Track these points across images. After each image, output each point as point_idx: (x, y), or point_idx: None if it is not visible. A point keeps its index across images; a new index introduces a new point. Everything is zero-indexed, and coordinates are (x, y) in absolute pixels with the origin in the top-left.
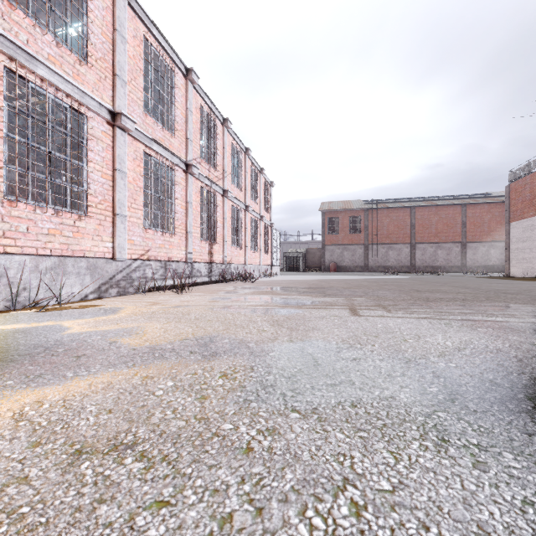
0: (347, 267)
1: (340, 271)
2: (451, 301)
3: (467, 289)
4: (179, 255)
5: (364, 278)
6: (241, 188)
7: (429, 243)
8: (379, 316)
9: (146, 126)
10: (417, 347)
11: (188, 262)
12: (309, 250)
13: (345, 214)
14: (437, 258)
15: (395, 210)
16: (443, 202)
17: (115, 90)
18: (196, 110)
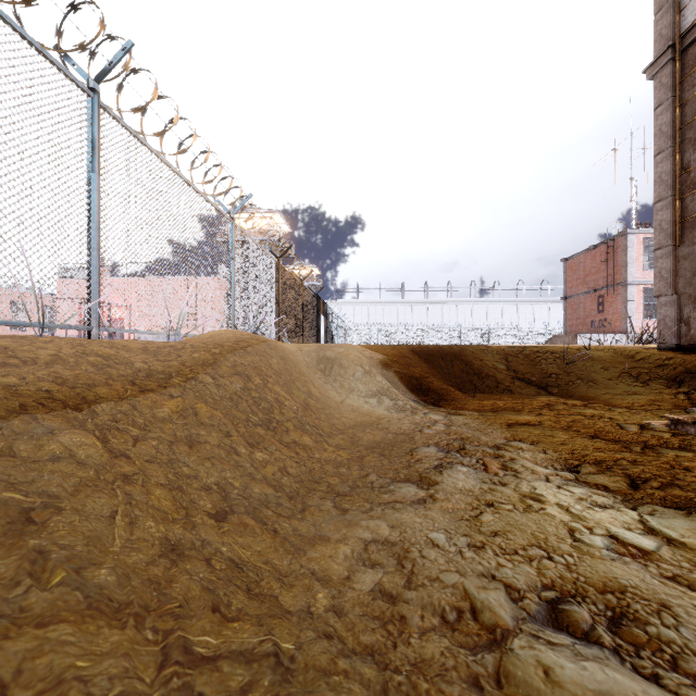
0: None
1: None
2: None
3: None
4: None
5: None
6: None
7: None
8: None
9: None
10: None
11: None
12: None
13: None
14: None
15: None
16: None
17: None
18: None
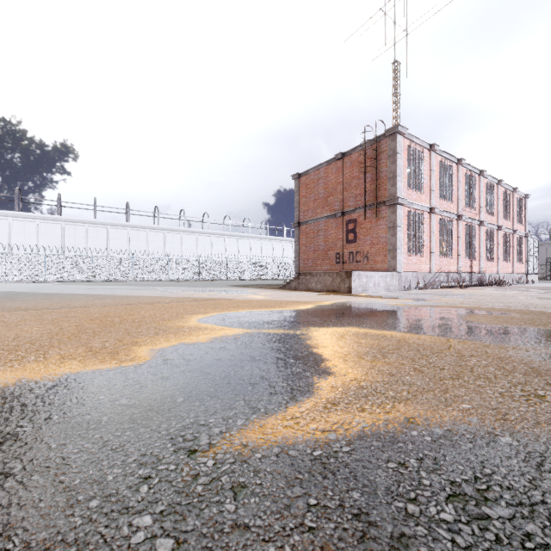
0: None
1: None
2: None
3: None
4: (453, 268)
5: None
6: (494, 213)
7: None
8: None
9: (440, 205)
10: None
11: (458, 273)
12: None
13: None
14: None
15: None
16: None
17: (431, 197)
18: (462, 179)
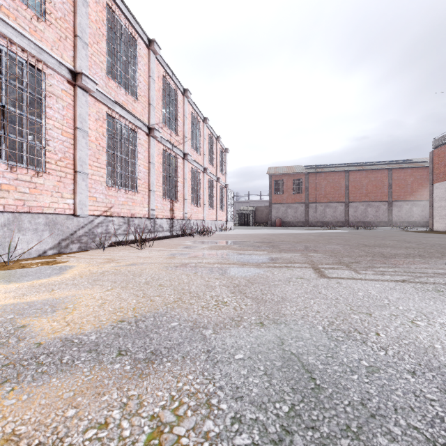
0: (290, 222)
1: (284, 226)
2: (409, 257)
3: (411, 243)
4: (142, 211)
5: (308, 232)
6: (200, 152)
7: (360, 202)
8: (350, 278)
9: (108, 89)
10: (442, 340)
11: (151, 218)
12: (258, 208)
13: (289, 177)
14: (367, 214)
15: (331, 174)
16: (372, 167)
17: (77, 51)
18: (158, 79)
